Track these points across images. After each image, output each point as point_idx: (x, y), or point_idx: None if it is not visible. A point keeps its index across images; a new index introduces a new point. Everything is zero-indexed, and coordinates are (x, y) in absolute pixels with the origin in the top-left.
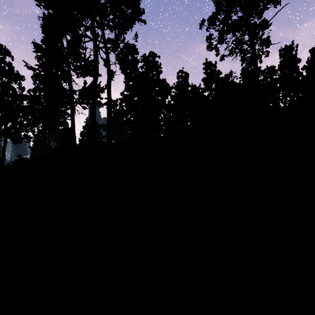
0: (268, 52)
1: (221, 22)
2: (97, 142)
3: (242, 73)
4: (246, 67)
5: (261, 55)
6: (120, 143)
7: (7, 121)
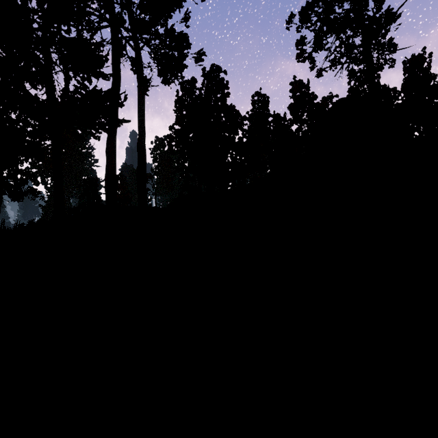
0: (394, 60)
1: (318, 19)
2: (103, 205)
3: (350, 96)
4: (355, 87)
5: (382, 66)
6: (150, 207)
7: (1, 169)
